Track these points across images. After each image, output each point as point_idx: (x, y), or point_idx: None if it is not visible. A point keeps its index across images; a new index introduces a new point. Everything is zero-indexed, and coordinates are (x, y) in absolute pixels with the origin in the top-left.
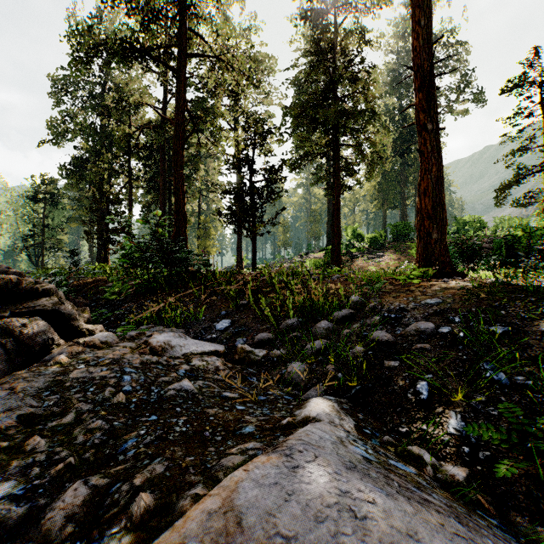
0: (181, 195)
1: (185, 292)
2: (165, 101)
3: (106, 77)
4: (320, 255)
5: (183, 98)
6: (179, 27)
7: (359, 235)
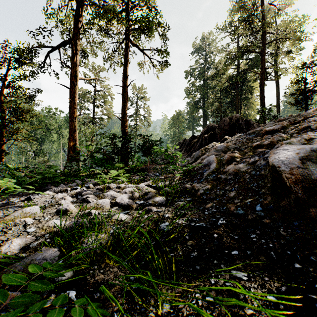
0: (263, 101)
1: None
2: (238, 64)
3: (205, 63)
4: None
5: (264, 63)
6: (262, 35)
7: None
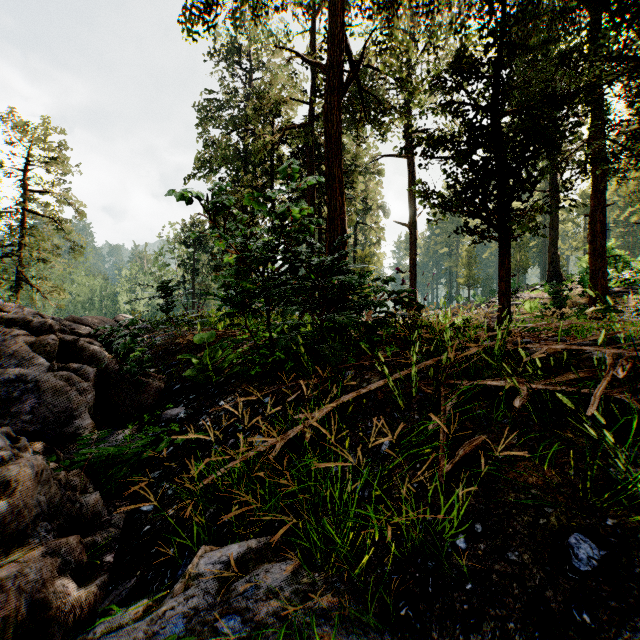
0: (337, 188)
1: (362, 389)
2: (313, 92)
3: (250, 93)
4: (540, 294)
5: (340, 21)
6: None
7: (618, 259)
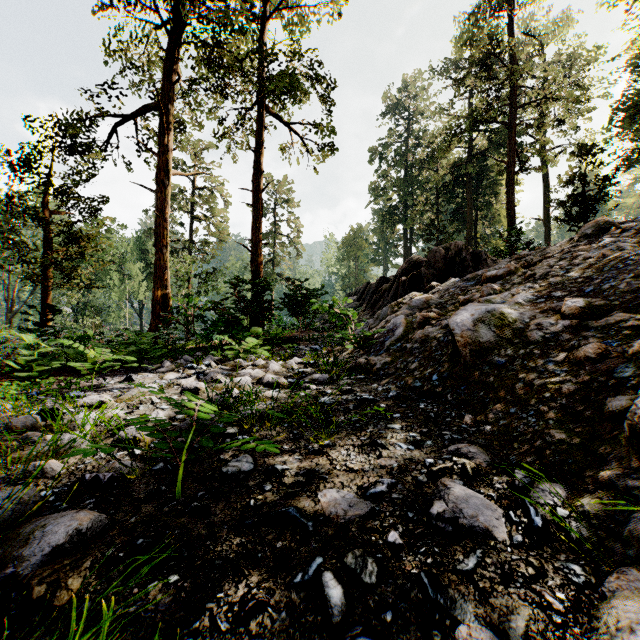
0: (512, 214)
1: None
2: (471, 140)
3: (408, 134)
4: None
5: (513, 142)
6: (511, 91)
7: None
